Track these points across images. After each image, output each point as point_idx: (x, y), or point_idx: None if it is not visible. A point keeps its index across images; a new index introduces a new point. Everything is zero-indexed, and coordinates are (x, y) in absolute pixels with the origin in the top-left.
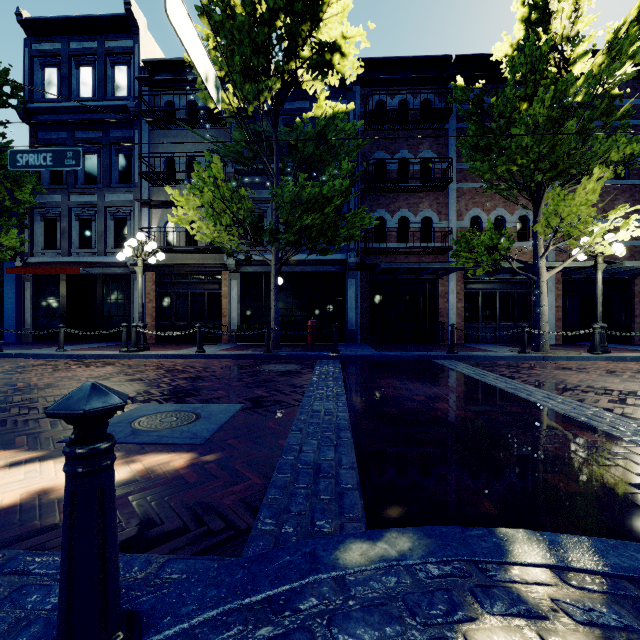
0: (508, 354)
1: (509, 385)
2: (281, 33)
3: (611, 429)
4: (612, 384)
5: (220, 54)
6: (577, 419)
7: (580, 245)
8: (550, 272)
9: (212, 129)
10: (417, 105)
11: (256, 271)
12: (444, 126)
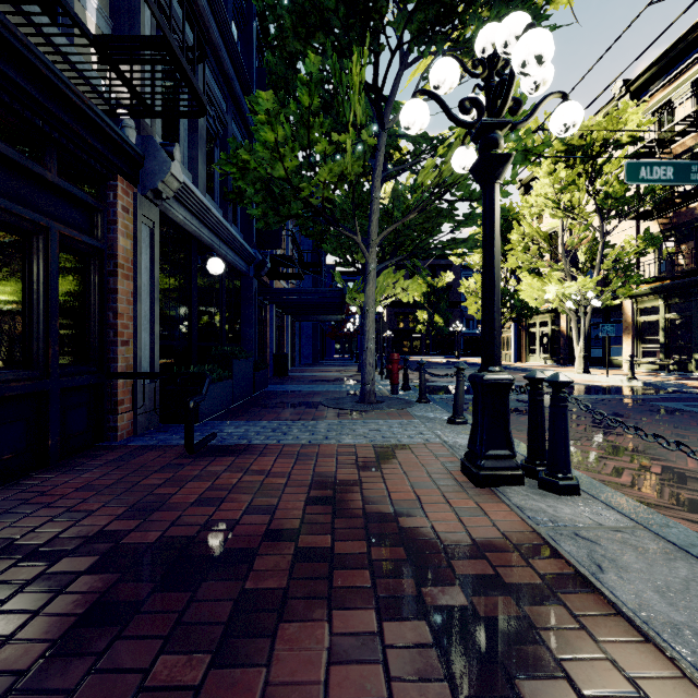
0: None
1: None
2: None
3: None
4: None
5: None
6: None
7: None
8: None
9: None
10: None
11: (185, 223)
12: None
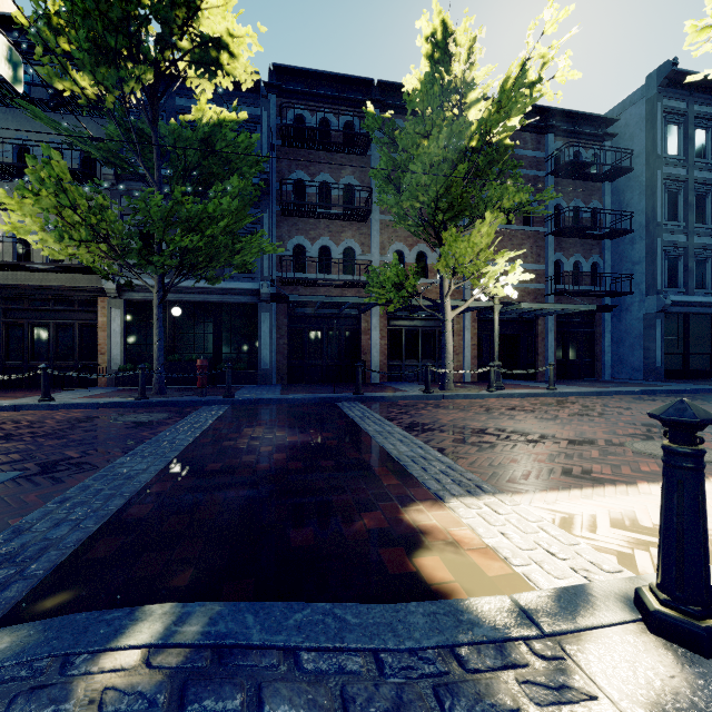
0: (412, 394)
1: (379, 428)
2: (145, 13)
3: (419, 471)
4: (476, 422)
5: (66, 22)
6: (400, 462)
7: (480, 286)
8: (454, 311)
9: (86, 117)
10: (339, 126)
11: (146, 299)
12: (366, 153)
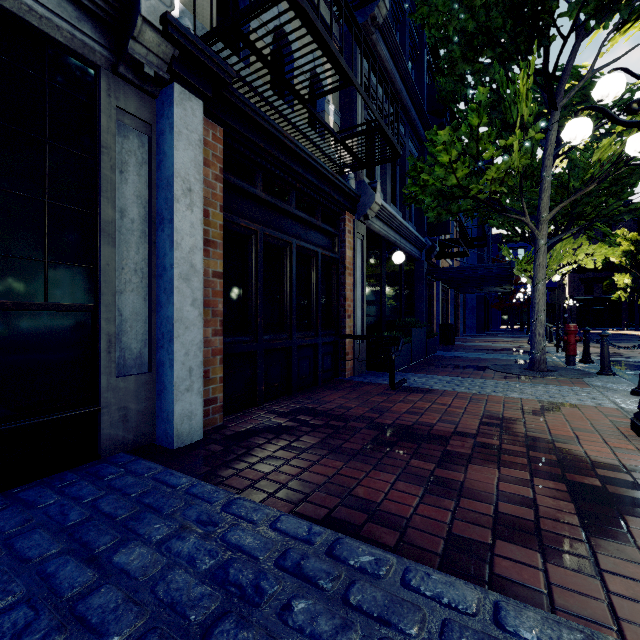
0: None
1: None
2: None
3: None
4: None
5: None
6: None
7: None
8: None
9: None
10: None
11: (379, 231)
12: None
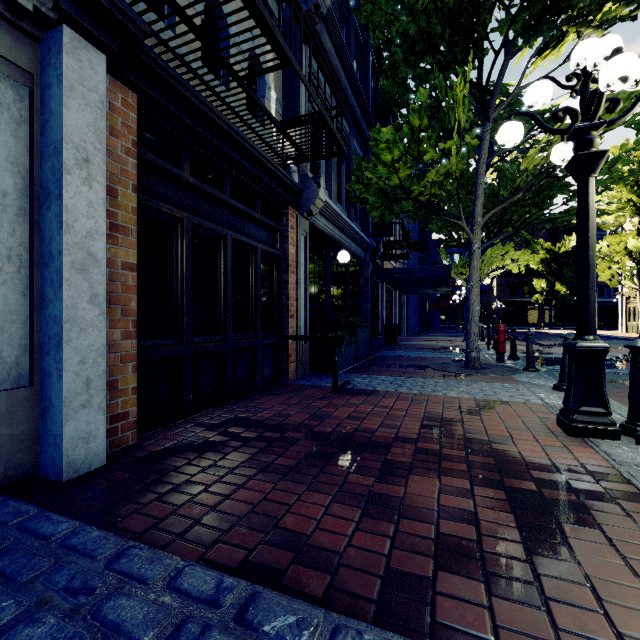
0: None
1: None
2: None
3: None
4: None
5: None
6: None
7: None
8: None
9: None
10: None
11: (324, 228)
12: None
